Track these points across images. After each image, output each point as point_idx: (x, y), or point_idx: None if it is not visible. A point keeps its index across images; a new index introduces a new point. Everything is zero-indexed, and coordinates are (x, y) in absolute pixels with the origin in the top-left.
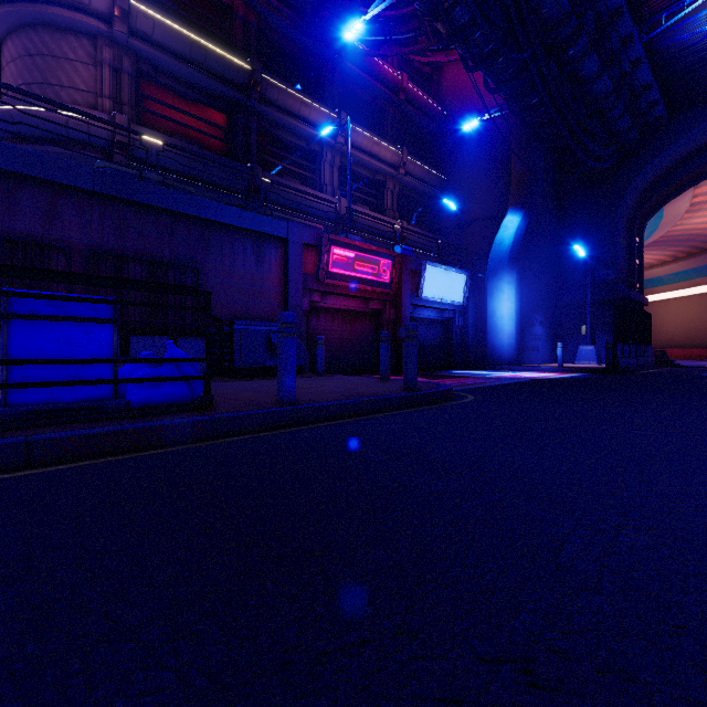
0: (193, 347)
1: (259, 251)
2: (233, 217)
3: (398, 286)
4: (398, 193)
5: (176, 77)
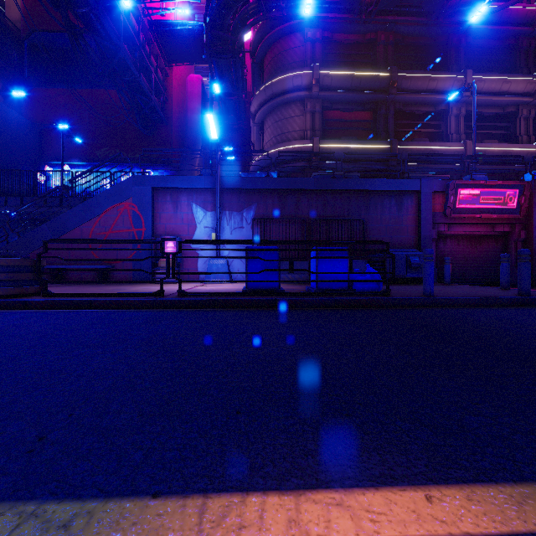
0: (360, 265)
1: (399, 202)
2: (383, 185)
3: (528, 210)
4: (534, 117)
5: (342, 102)
